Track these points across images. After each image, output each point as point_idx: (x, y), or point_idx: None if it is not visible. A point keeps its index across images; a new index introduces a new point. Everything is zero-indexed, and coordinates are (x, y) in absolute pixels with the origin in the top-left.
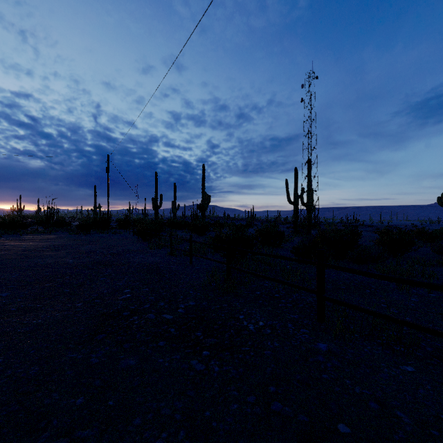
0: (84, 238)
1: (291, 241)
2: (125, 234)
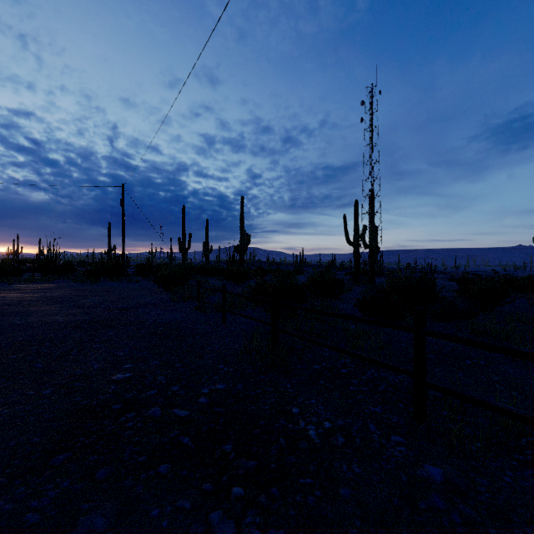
0: (91, 288)
1: (351, 291)
2: (144, 282)
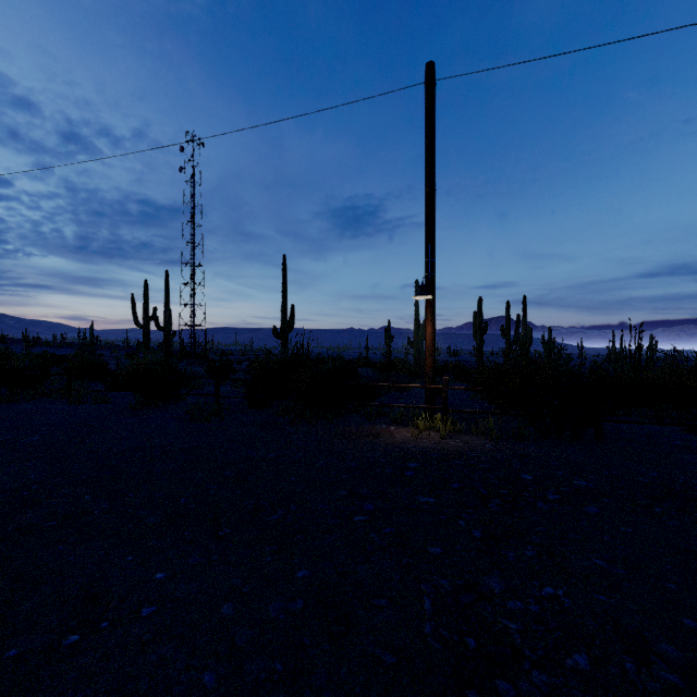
0: None
1: None
2: None
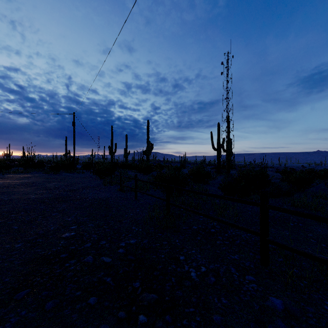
0: (54, 176)
1: (215, 178)
2: (87, 173)
